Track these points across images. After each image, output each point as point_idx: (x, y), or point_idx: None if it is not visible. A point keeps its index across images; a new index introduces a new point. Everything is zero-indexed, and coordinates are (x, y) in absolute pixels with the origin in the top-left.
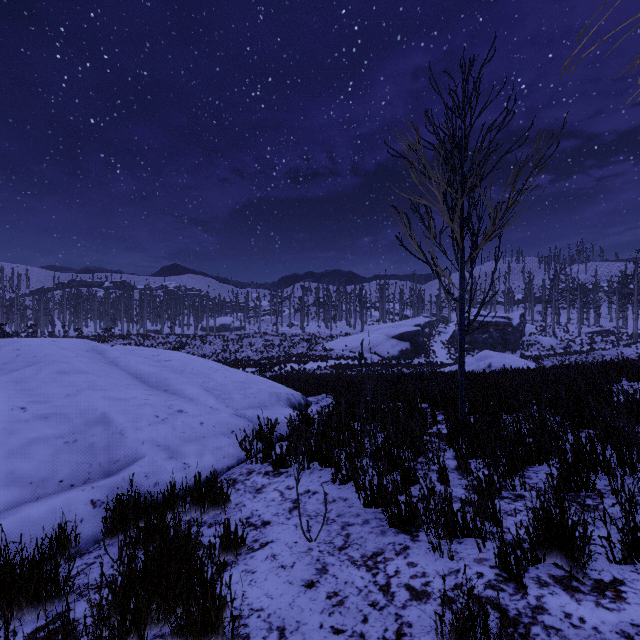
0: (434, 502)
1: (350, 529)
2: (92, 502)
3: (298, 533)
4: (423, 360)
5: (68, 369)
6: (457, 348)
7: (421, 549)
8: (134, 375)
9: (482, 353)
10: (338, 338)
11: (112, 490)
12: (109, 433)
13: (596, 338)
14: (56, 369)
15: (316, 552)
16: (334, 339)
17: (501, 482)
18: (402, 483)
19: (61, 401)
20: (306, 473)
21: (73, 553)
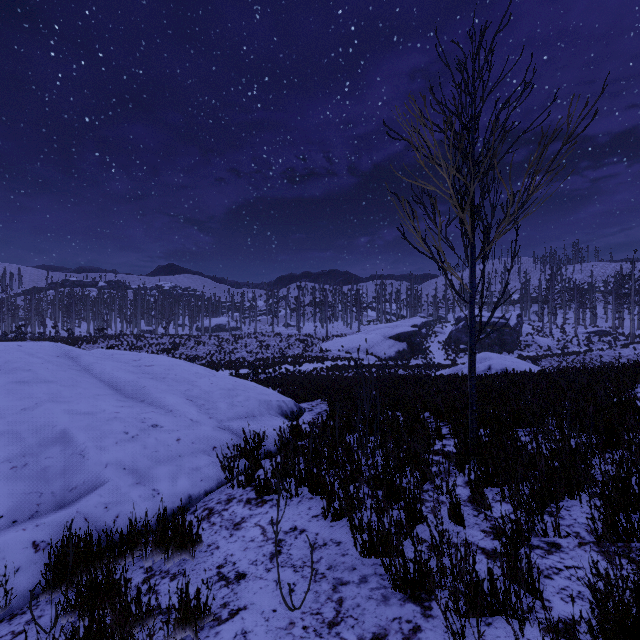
0: (452, 566)
1: (343, 591)
2: (34, 544)
3: (278, 595)
4: (420, 361)
5: (29, 378)
6: (454, 349)
7: (437, 633)
8: (108, 383)
9: (481, 355)
10: (334, 338)
11: (62, 527)
12: (67, 454)
13: (593, 338)
14: (15, 378)
15: (299, 629)
16: (330, 340)
17: (530, 526)
18: (407, 523)
19: (14, 416)
20: (294, 502)
21: (1, 615)
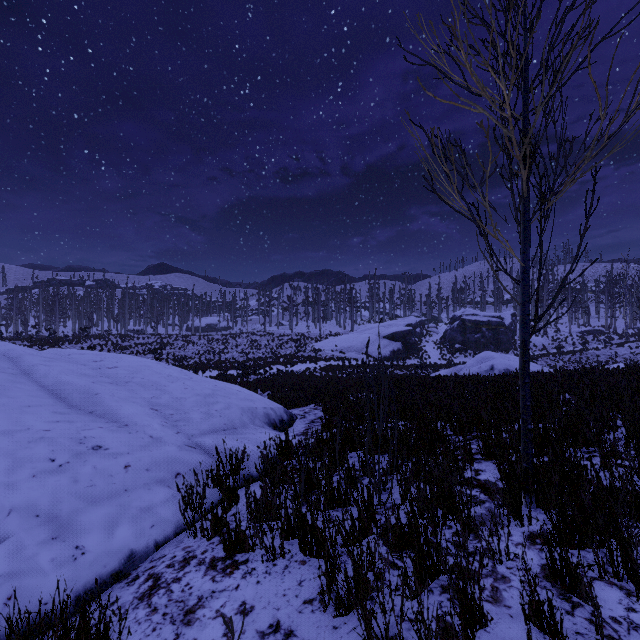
0: None
1: None
2: None
3: None
4: (415, 361)
5: None
6: (449, 348)
7: None
8: (51, 390)
9: (483, 354)
10: (328, 338)
11: None
12: None
13: (587, 338)
14: None
15: None
16: (324, 339)
17: None
18: (464, 636)
19: None
20: (277, 568)
21: None
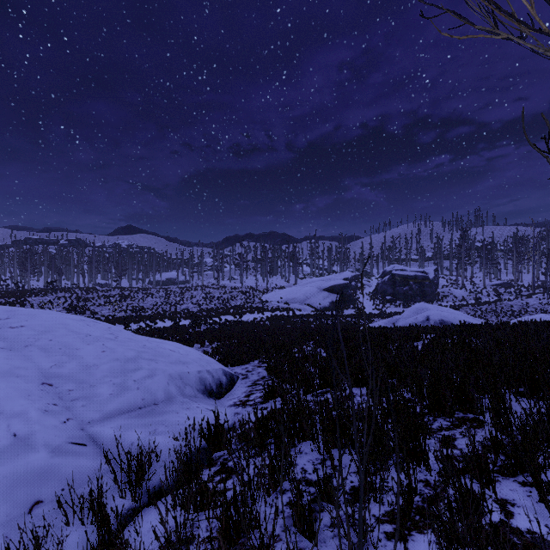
0: None
1: None
2: None
3: None
4: (352, 311)
5: None
6: (381, 299)
7: None
8: None
9: (418, 305)
10: (274, 291)
11: None
12: None
13: (499, 290)
14: None
15: None
16: (270, 291)
17: None
18: None
19: None
20: None
21: None
